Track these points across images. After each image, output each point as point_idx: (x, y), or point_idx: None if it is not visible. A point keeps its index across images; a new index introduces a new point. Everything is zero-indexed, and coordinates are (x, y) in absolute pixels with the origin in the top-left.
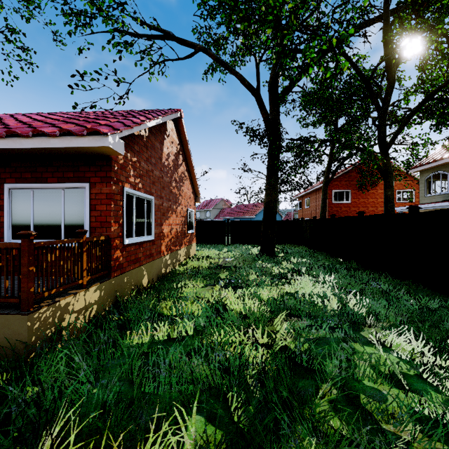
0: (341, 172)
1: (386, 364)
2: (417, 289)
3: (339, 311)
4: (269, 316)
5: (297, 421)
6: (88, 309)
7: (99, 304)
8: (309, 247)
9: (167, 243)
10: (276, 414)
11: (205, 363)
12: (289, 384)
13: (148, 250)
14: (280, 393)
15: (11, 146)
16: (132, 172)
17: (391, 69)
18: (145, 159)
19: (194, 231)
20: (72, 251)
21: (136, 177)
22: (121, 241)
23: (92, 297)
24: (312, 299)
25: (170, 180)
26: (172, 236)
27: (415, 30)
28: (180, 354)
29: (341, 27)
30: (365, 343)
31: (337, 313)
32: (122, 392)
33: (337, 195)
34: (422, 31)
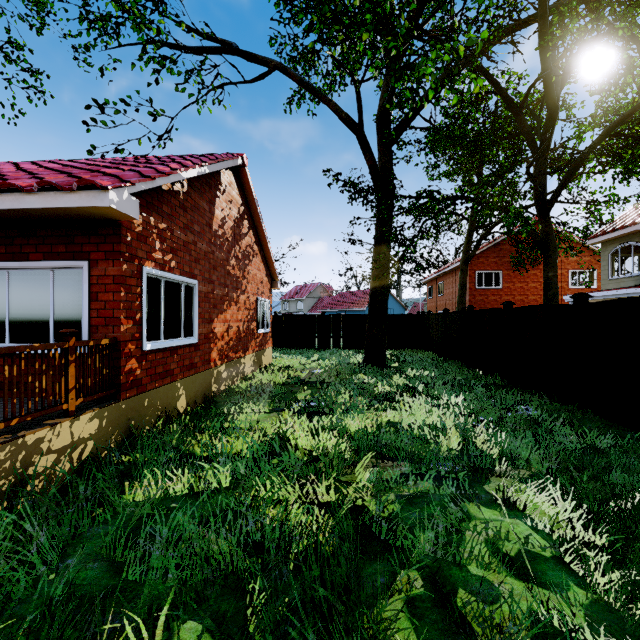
0: (488, 244)
1: (511, 538)
2: (584, 418)
3: (455, 453)
4: (350, 459)
5: (336, 638)
6: (77, 446)
7: (99, 439)
8: (438, 353)
9: (221, 348)
10: (291, 631)
11: (230, 534)
12: (350, 570)
13: (187, 358)
14: (313, 593)
15: None
16: (158, 244)
17: (553, 92)
18: (182, 226)
19: (270, 331)
20: (50, 361)
21: (166, 251)
22: (137, 346)
23: (86, 428)
24: (423, 432)
25: (226, 257)
26: (230, 338)
27: (585, 32)
28: (199, 518)
29: (478, 30)
30: (487, 503)
31: (453, 455)
32: (76, 584)
33: (483, 278)
34: (600, 34)
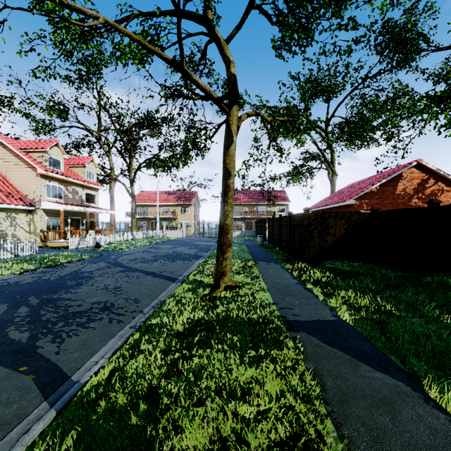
0: None
1: None
2: None
3: None
4: None
5: None
6: None
7: None
8: None
9: None
10: None
11: None
12: None
13: None
14: None
15: (336, 206)
16: (365, 206)
17: None
18: (376, 198)
19: None
20: None
21: (368, 207)
22: None
23: None
24: None
25: (408, 200)
26: None
27: None
28: None
29: None
30: None
31: None
32: None
33: None
34: None
